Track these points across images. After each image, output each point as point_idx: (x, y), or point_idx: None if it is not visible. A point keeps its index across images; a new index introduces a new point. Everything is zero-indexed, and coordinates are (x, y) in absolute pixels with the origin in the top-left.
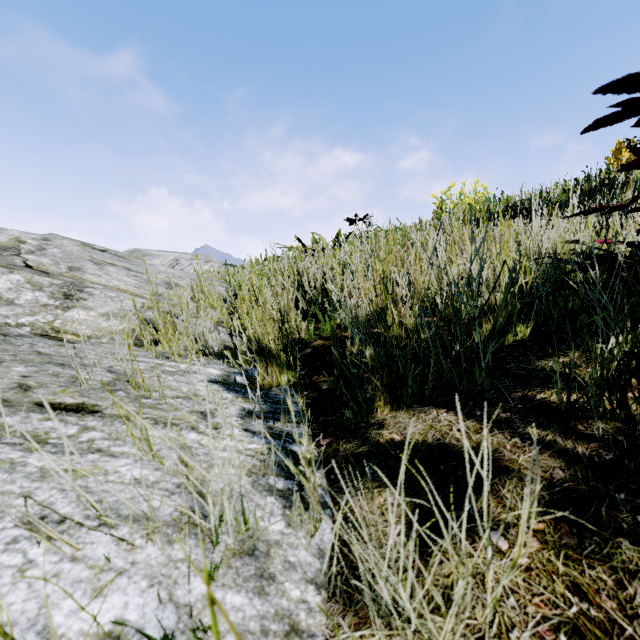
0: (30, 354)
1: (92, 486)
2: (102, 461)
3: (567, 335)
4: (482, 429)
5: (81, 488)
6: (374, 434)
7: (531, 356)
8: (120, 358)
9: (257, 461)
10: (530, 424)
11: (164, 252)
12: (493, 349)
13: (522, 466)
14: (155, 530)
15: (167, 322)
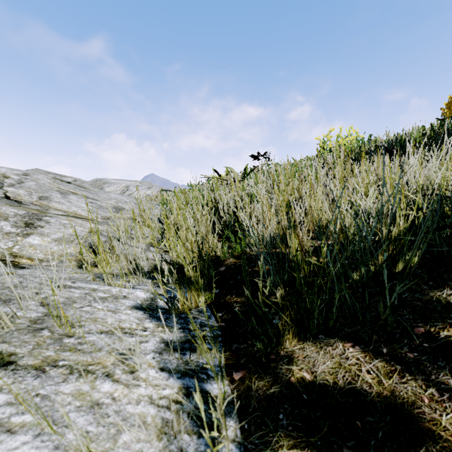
0: None
1: None
2: None
3: None
4: (392, 372)
5: None
6: (284, 370)
7: (423, 285)
8: (59, 285)
9: (170, 414)
10: (442, 370)
11: (119, 180)
12: (401, 291)
13: (448, 431)
14: None
15: (107, 246)
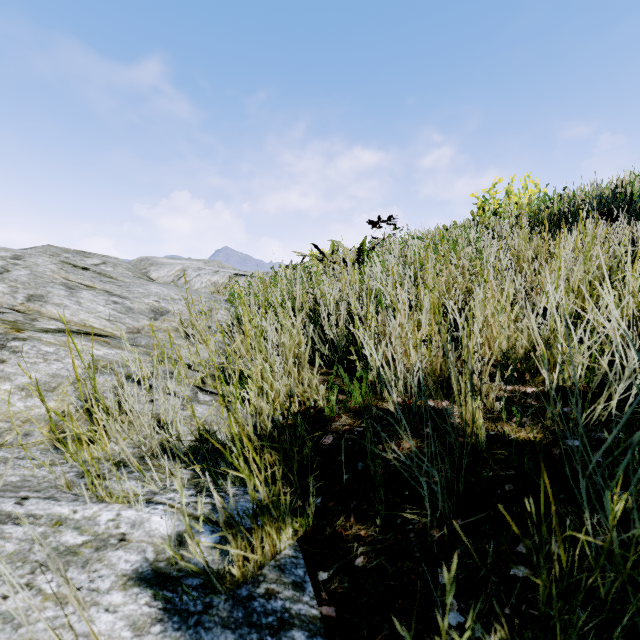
0: None
1: None
2: None
3: None
4: None
5: None
6: None
7: None
8: None
9: None
10: None
11: (175, 260)
12: None
13: None
14: None
15: (114, 401)
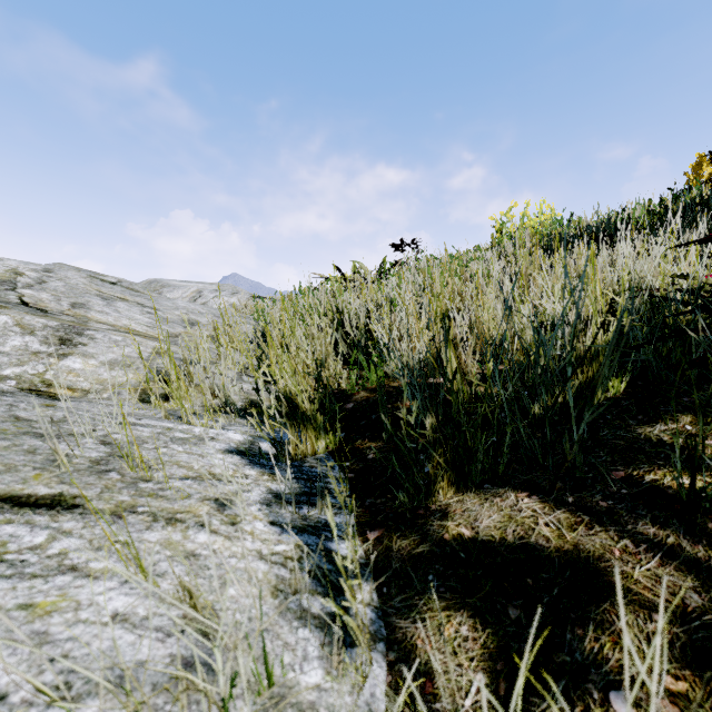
0: (4, 421)
1: (55, 631)
2: (75, 586)
3: (672, 392)
4: (578, 524)
5: (38, 636)
6: (436, 526)
7: (630, 420)
8: (120, 421)
9: (286, 571)
10: (642, 519)
11: (186, 282)
12: (590, 418)
13: (640, 584)
14: (137, 708)
15: (181, 372)
